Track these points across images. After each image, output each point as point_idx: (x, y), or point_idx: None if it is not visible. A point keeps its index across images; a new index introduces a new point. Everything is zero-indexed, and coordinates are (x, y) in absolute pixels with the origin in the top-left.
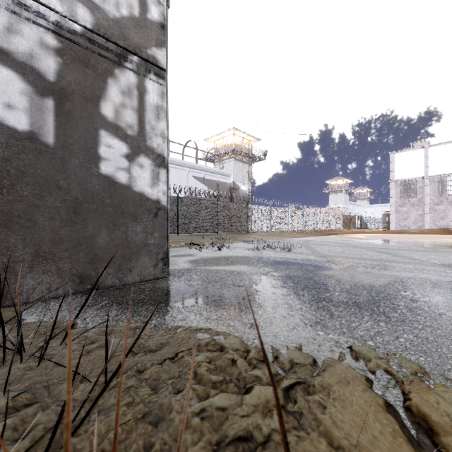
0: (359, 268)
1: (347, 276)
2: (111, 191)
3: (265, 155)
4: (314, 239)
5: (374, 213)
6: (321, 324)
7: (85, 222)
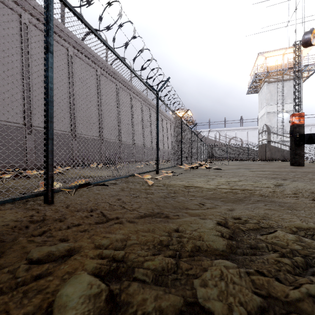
0: None
1: None
2: None
3: None
4: None
5: None
6: None
7: None
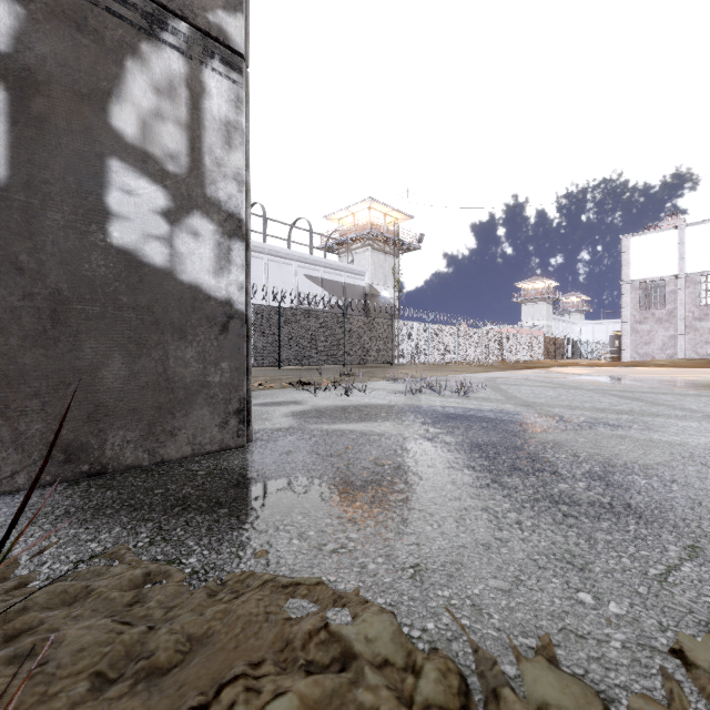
0: (602, 428)
1: (585, 444)
2: (134, 279)
3: (421, 242)
4: (503, 376)
5: (594, 335)
6: (578, 569)
7: (76, 339)
